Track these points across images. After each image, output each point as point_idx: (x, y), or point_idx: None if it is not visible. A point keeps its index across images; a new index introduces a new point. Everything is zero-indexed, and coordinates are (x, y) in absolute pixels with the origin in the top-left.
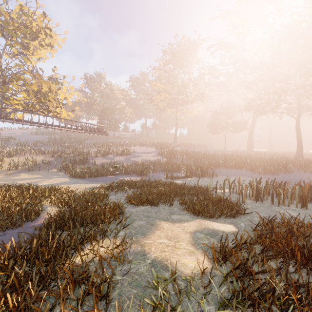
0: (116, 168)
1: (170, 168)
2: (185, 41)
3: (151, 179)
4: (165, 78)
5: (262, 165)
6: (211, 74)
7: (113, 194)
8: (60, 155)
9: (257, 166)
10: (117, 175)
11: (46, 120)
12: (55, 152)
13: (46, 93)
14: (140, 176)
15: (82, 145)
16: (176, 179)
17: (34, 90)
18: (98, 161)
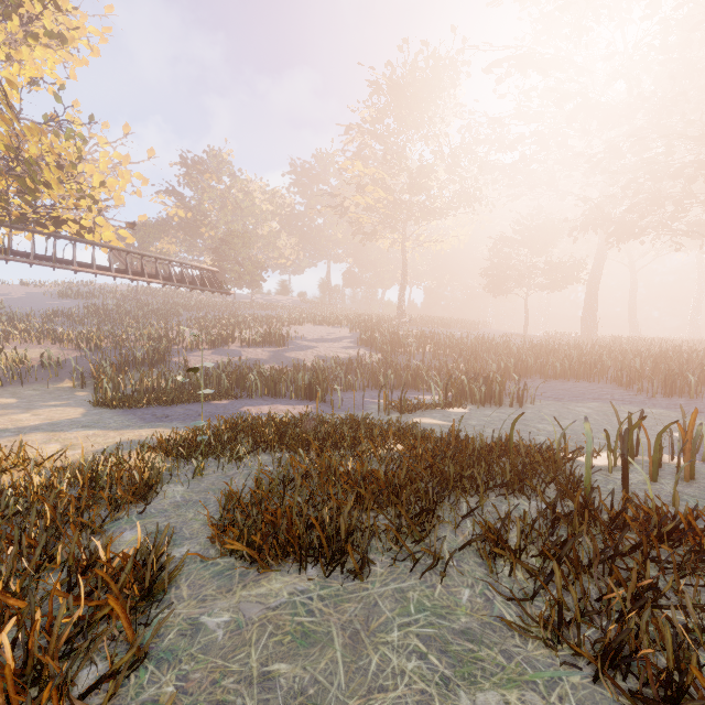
0: (240, 378)
1: (394, 380)
2: (428, 58)
3: (339, 412)
4: (375, 156)
5: (648, 370)
6: (494, 139)
7: (185, 477)
8: (100, 344)
9: (632, 374)
10: (240, 399)
11: (54, 248)
12: (89, 338)
13: (33, 160)
14: (307, 401)
15: (167, 320)
16: (416, 412)
17: (9, 158)
18: (198, 360)
